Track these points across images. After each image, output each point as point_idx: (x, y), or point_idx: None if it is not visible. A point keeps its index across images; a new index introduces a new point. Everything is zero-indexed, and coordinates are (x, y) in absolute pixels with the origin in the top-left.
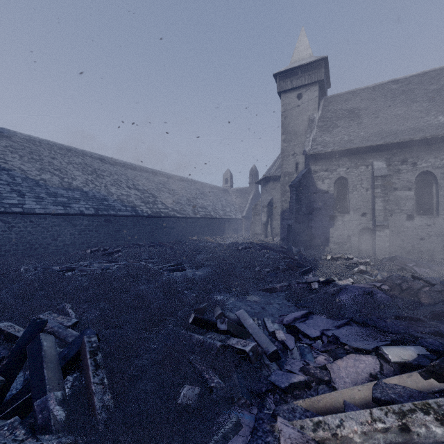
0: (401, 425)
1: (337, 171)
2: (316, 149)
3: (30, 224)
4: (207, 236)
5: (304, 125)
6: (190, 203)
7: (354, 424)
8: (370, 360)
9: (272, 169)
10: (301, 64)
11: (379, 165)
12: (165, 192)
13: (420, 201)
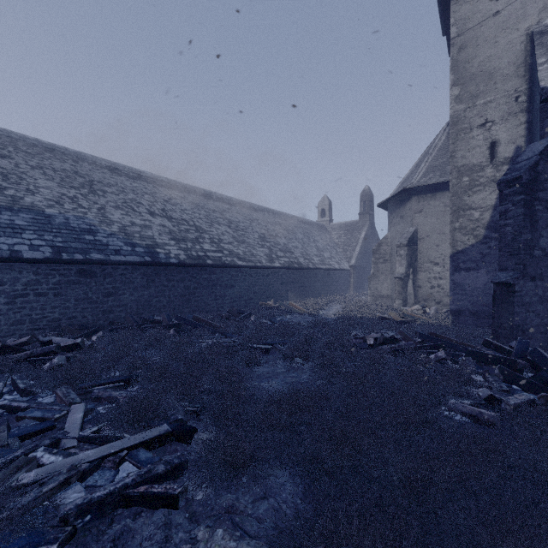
0: None
1: None
2: None
3: None
4: (293, 298)
5: (512, 54)
6: (264, 243)
7: None
8: None
9: (416, 175)
10: None
11: None
12: (221, 225)
13: None
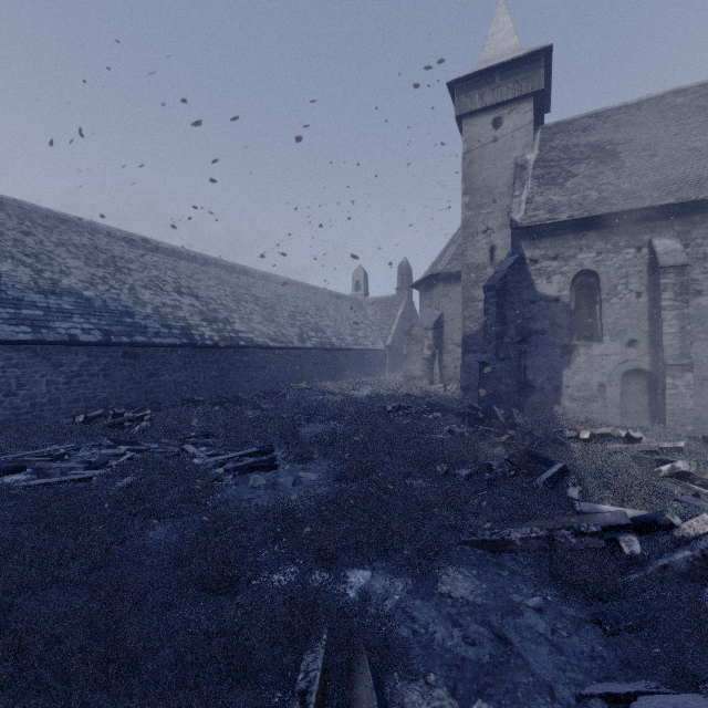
0: None
1: (577, 259)
2: (535, 217)
3: None
4: (325, 380)
5: (506, 177)
6: (294, 322)
7: None
8: None
9: (443, 261)
10: (501, 62)
11: (667, 245)
12: (249, 302)
13: None
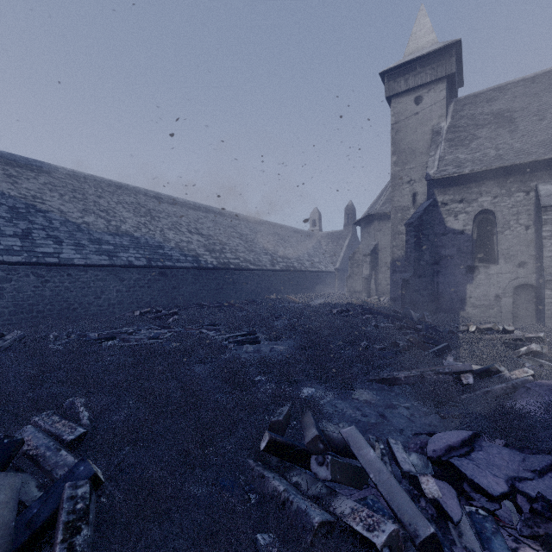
0: None
1: (478, 202)
2: (445, 171)
3: (68, 278)
4: (289, 294)
5: (425, 140)
6: (267, 252)
7: None
8: None
9: (378, 204)
10: (421, 55)
11: (549, 190)
12: (235, 238)
13: None
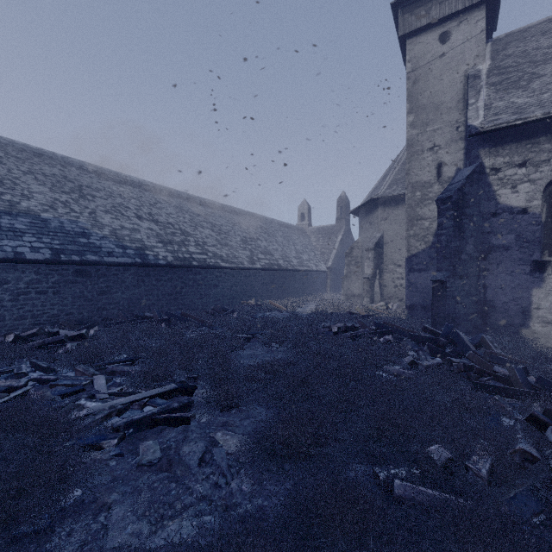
0: None
1: (551, 164)
2: (498, 120)
3: None
4: (273, 298)
5: (454, 91)
6: (246, 246)
7: None
8: None
9: (382, 186)
10: None
11: None
12: (205, 228)
13: None
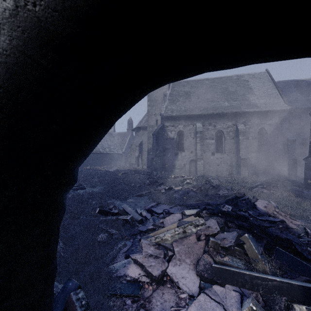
0: (183, 231)
1: (178, 127)
2: (167, 113)
3: None
4: (97, 166)
5: (161, 97)
6: None
7: (169, 234)
8: (179, 215)
9: (142, 122)
10: None
11: (199, 125)
12: None
13: (217, 145)
